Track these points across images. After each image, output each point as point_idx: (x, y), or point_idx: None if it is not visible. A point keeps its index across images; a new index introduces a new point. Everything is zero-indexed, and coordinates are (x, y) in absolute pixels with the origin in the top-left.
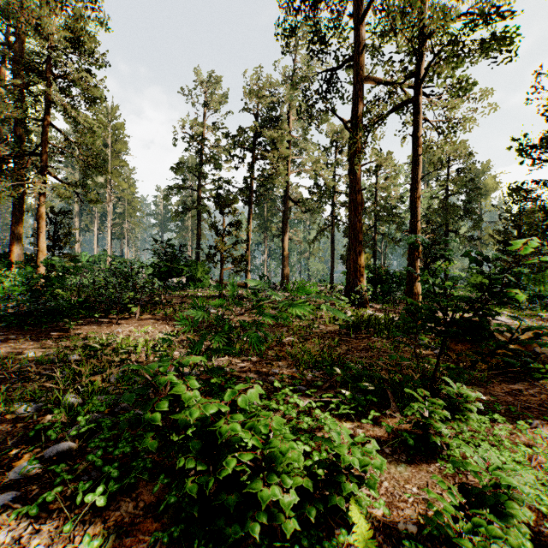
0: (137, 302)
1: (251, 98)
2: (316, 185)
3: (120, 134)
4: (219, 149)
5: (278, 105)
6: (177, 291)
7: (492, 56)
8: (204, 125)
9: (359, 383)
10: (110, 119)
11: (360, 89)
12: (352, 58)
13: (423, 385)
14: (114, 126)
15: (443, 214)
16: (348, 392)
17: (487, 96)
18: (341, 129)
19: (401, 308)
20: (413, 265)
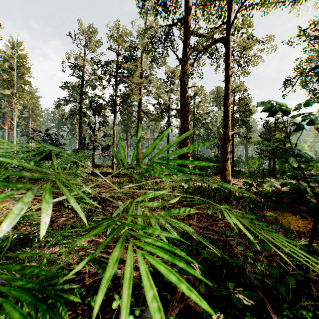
0: (21, 179)
1: (116, 41)
2: (158, 103)
3: (24, 61)
4: (95, 76)
5: (134, 49)
6: (62, 170)
7: (284, 2)
8: (84, 59)
9: (231, 294)
10: (16, 50)
11: (187, 38)
12: (182, 18)
13: (293, 277)
14: (19, 55)
15: (232, 123)
16: (221, 315)
17: (270, 41)
18: (173, 70)
19: (212, 179)
20: (225, 150)
